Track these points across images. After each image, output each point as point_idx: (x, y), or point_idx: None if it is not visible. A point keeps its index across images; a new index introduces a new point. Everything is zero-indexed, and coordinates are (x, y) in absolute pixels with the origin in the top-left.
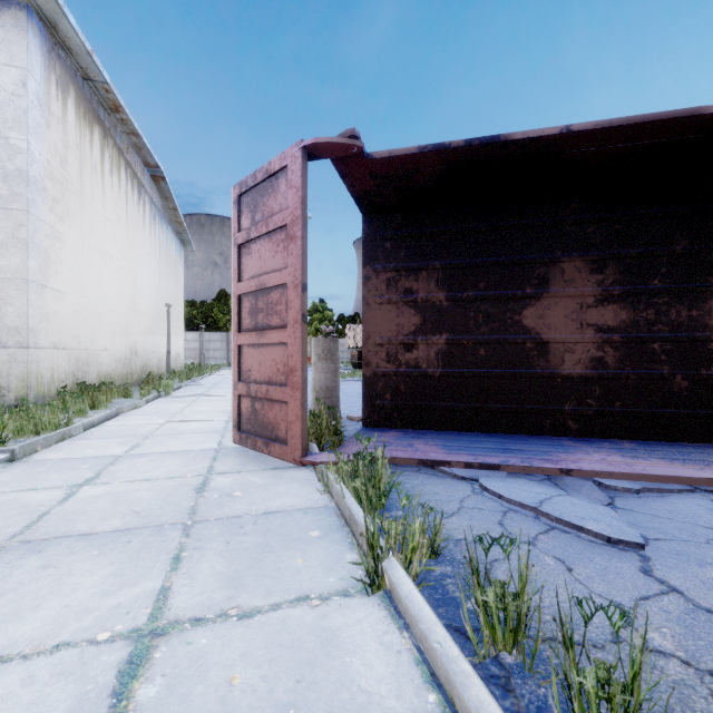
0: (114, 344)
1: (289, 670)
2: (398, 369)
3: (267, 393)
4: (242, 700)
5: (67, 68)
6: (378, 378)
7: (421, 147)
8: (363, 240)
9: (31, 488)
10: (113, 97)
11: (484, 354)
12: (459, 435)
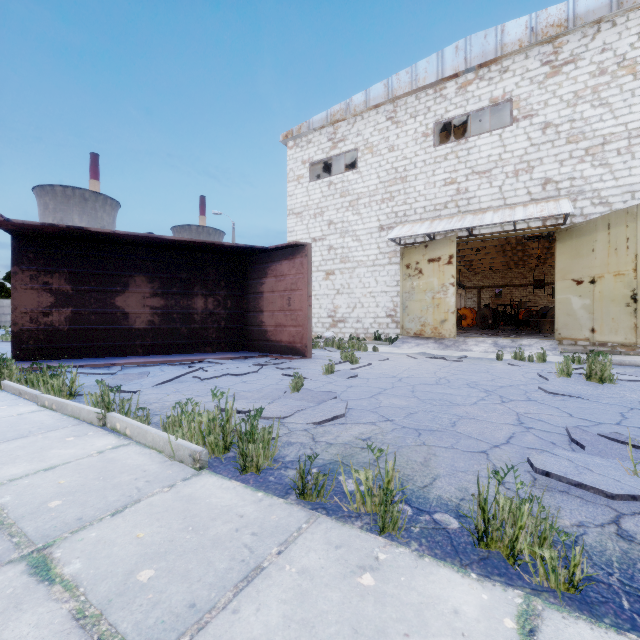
0: None
1: None
2: (39, 327)
3: None
4: None
5: None
6: (24, 332)
7: (42, 223)
8: (12, 250)
9: None
10: None
11: (94, 319)
12: (78, 359)
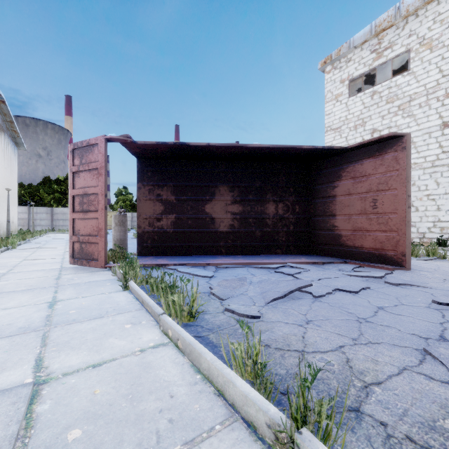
0: None
1: (98, 301)
2: (154, 229)
3: (89, 240)
4: (85, 304)
5: None
6: (144, 233)
7: (157, 142)
8: (138, 170)
9: None
10: None
11: (190, 223)
12: (179, 256)
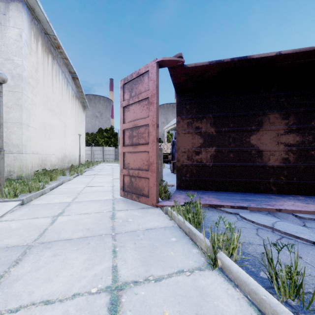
0: (57, 152)
1: (189, 308)
2: (192, 163)
3: (138, 174)
4: None
5: (38, 29)
6: (183, 167)
7: (210, 62)
8: (176, 104)
9: (35, 217)
10: (57, 42)
11: (232, 156)
12: (221, 193)
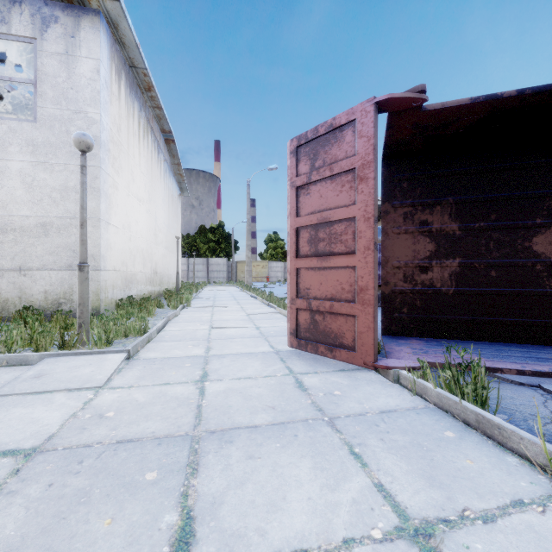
0: (145, 267)
1: None
2: (414, 287)
3: (332, 308)
4: None
5: (120, 59)
6: (395, 295)
7: (473, 98)
8: (382, 181)
9: (165, 383)
10: (148, 79)
11: (494, 275)
12: (475, 343)
